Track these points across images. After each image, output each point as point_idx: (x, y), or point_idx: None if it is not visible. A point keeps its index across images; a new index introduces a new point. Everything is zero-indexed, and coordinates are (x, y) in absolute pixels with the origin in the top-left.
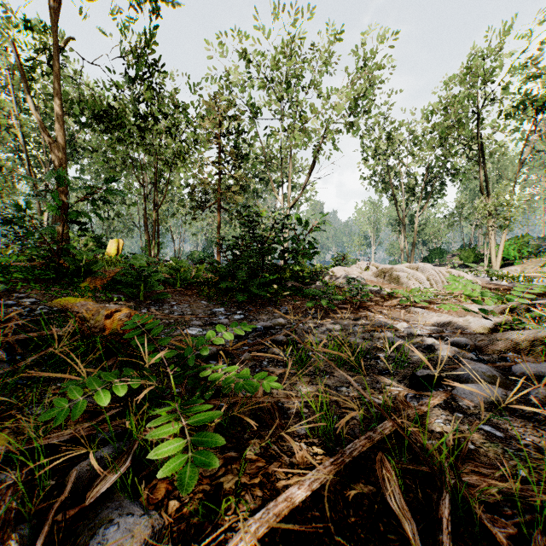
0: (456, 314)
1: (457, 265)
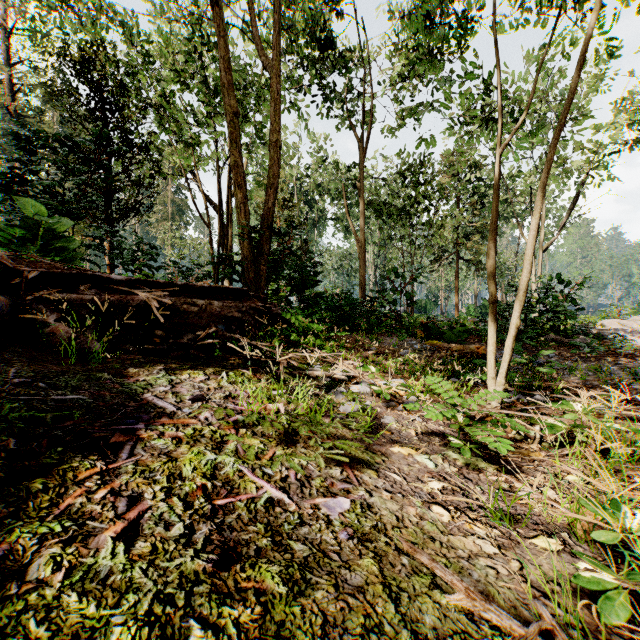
0: None
1: None
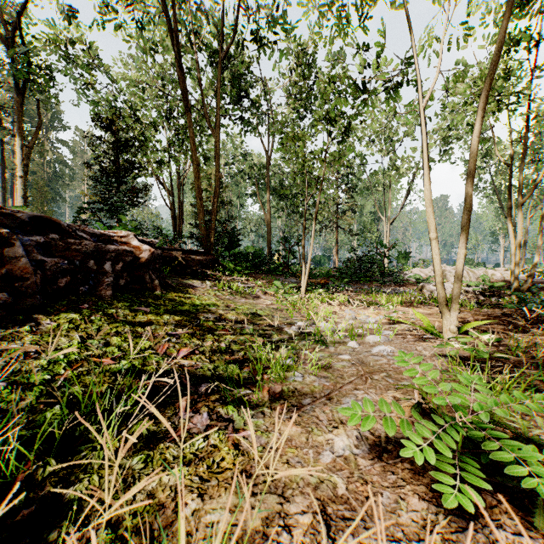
0: None
1: None
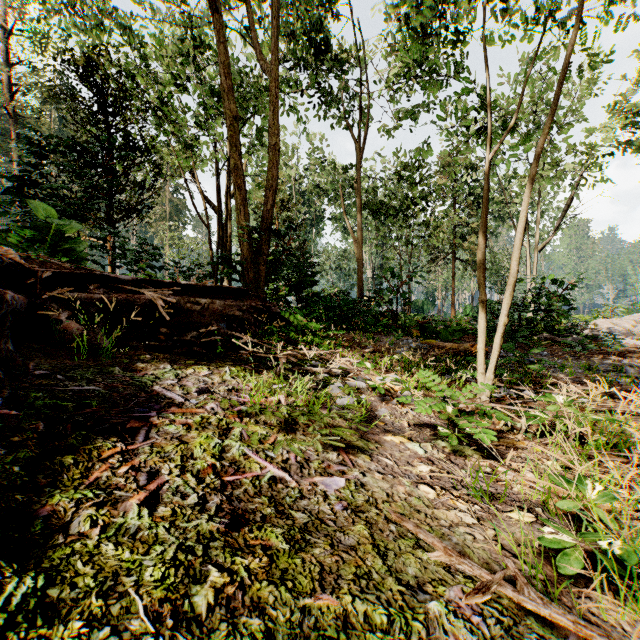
0: None
1: None
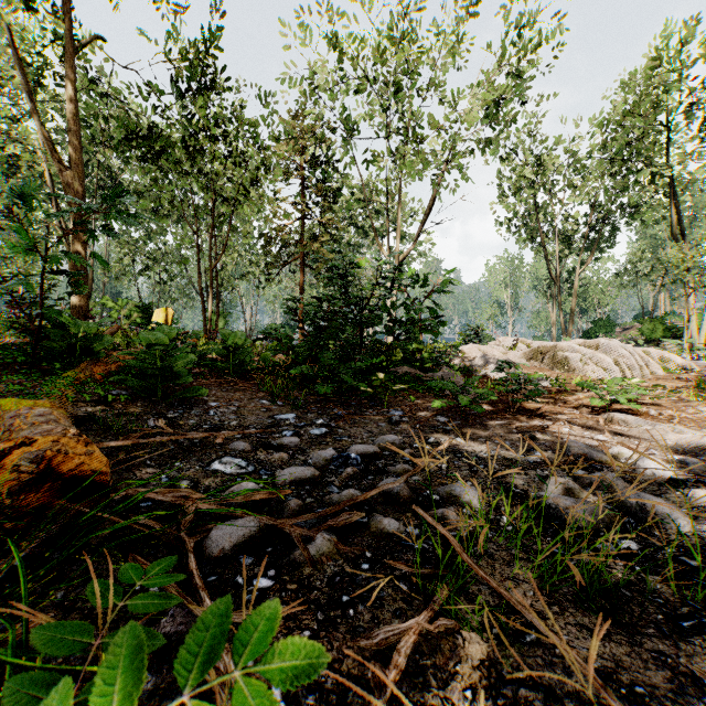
0: (696, 425)
1: (636, 342)
